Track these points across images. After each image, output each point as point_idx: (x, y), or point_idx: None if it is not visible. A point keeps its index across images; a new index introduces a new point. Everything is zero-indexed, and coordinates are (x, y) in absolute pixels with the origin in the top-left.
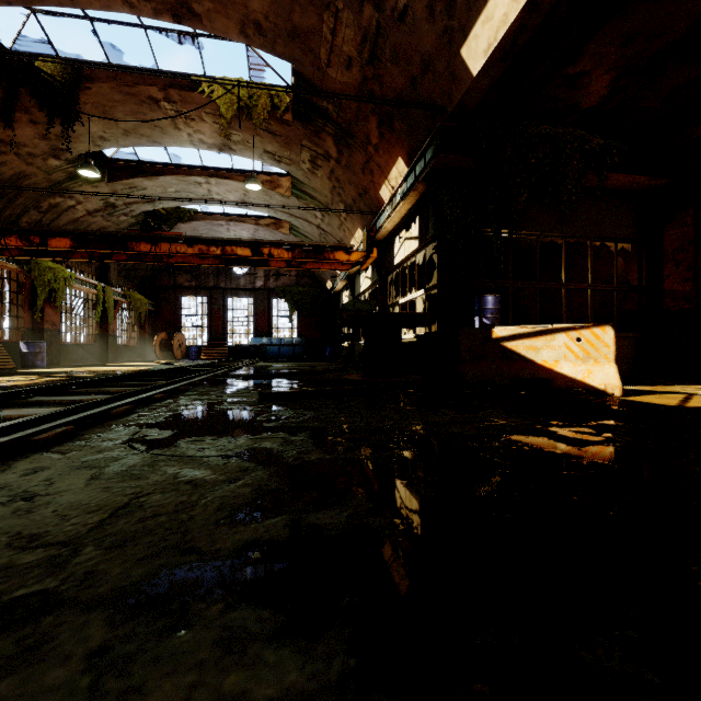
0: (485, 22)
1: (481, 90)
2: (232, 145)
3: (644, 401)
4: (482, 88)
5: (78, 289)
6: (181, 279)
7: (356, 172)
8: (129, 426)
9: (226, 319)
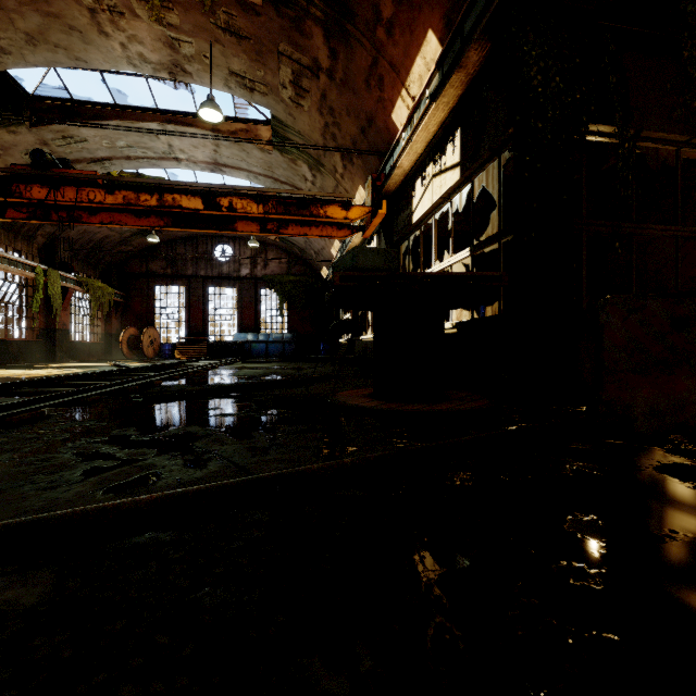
0: None
1: None
2: (185, 63)
3: None
4: None
5: (5, 271)
6: (154, 266)
7: (357, 89)
8: None
9: (206, 312)
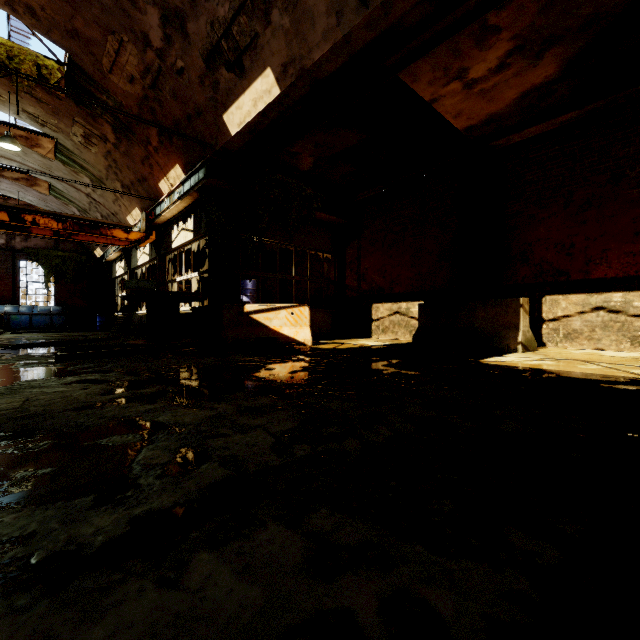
0: (238, 108)
1: (237, 144)
2: None
3: (320, 347)
4: (238, 143)
5: None
6: None
7: (135, 161)
8: None
9: None
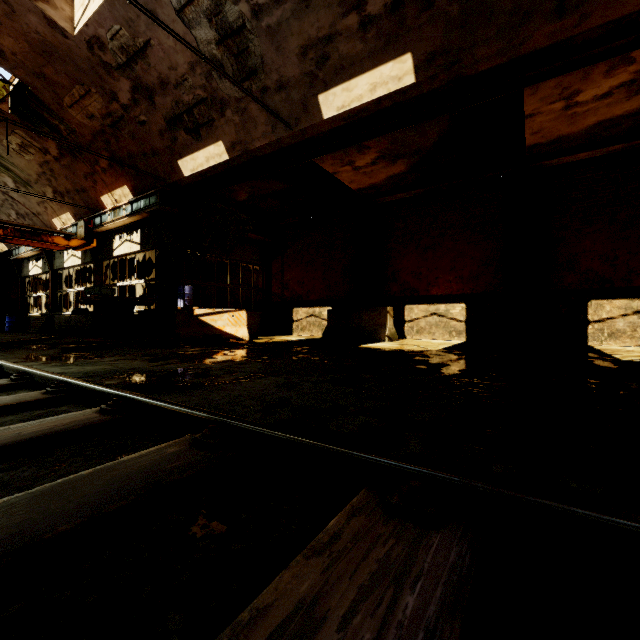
0: (192, 159)
1: (188, 181)
2: None
3: (255, 341)
4: (189, 181)
5: None
6: None
7: (77, 174)
8: (19, 362)
9: None
